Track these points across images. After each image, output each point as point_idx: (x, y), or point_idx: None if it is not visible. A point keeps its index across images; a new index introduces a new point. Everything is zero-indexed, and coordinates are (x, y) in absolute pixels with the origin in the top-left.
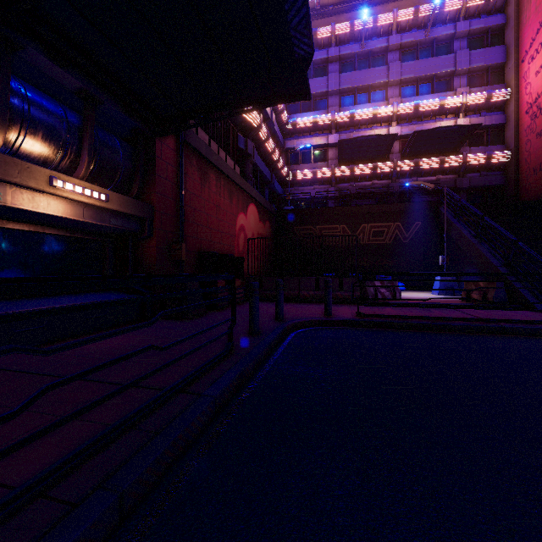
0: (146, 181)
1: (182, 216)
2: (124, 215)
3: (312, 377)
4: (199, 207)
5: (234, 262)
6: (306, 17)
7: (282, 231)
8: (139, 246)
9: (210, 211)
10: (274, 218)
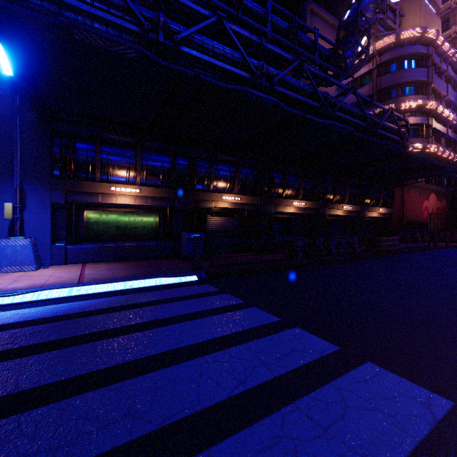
0: (391, 201)
1: (403, 211)
2: (387, 213)
3: (452, 251)
4: (407, 205)
5: (423, 225)
6: (452, 169)
7: (456, 203)
8: (388, 221)
9: (411, 205)
10: (450, 195)
